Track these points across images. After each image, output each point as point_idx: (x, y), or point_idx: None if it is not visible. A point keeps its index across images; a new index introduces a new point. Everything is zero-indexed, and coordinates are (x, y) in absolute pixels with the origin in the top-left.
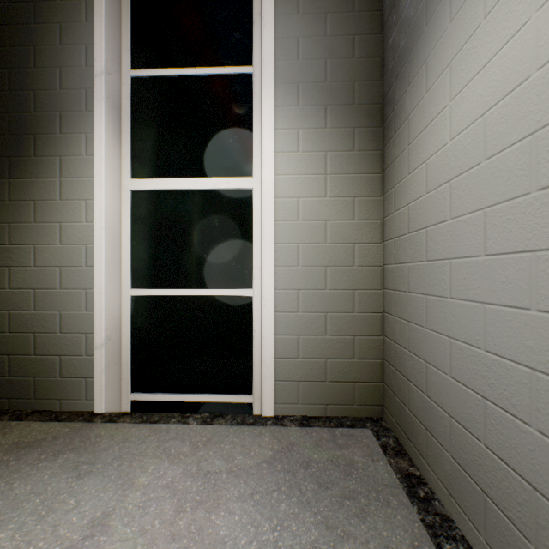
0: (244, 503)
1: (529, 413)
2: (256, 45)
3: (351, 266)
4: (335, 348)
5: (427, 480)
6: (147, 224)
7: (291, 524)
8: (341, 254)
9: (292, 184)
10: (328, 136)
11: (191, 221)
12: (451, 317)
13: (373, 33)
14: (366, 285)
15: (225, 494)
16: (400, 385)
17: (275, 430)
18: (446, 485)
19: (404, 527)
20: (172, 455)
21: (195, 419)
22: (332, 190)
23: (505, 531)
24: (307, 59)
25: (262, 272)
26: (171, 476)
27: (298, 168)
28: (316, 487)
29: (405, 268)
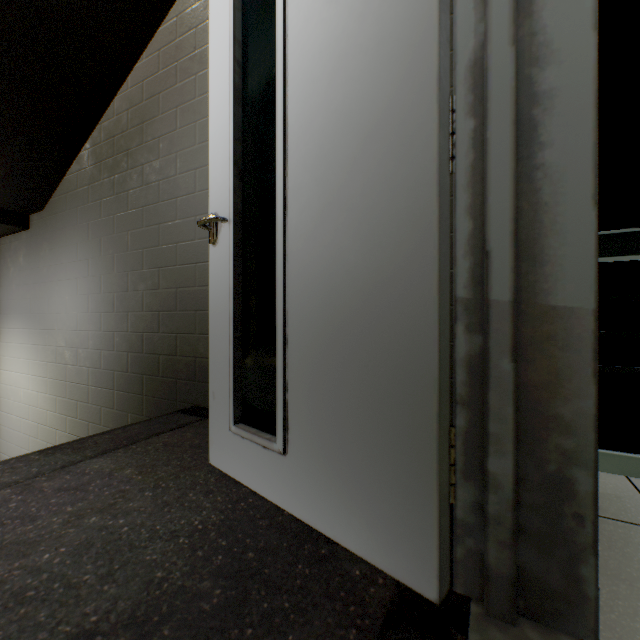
0: None
1: None
2: None
3: None
4: None
5: None
6: None
7: None
8: None
9: None
10: None
11: None
12: (1, 445)
13: None
14: None
15: None
16: None
17: None
18: None
19: None
20: None
21: None
22: None
23: None
24: None
25: None
26: None
27: None
28: None
29: None
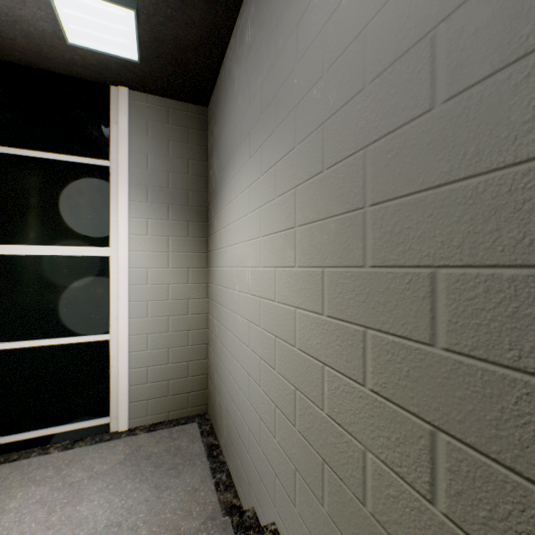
0: (102, 492)
1: (239, 406)
2: (113, 145)
3: (187, 314)
4: (176, 372)
5: (221, 445)
6: (0, 284)
7: (134, 493)
8: (180, 307)
9: (143, 258)
10: (170, 226)
11: (50, 282)
12: (226, 358)
13: (202, 160)
14: (197, 326)
15: (87, 492)
16: (213, 391)
17: (128, 439)
18: (225, 445)
19: (200, 474)
20: (39, 481)
21: (56, 448)
22: (173, 263)
23: (236, 458)
24: (155, 170)
25: (118, 324)
26: (41, 494)
27: (147, 247)
28: (153, 468)
29: (215, 322)
